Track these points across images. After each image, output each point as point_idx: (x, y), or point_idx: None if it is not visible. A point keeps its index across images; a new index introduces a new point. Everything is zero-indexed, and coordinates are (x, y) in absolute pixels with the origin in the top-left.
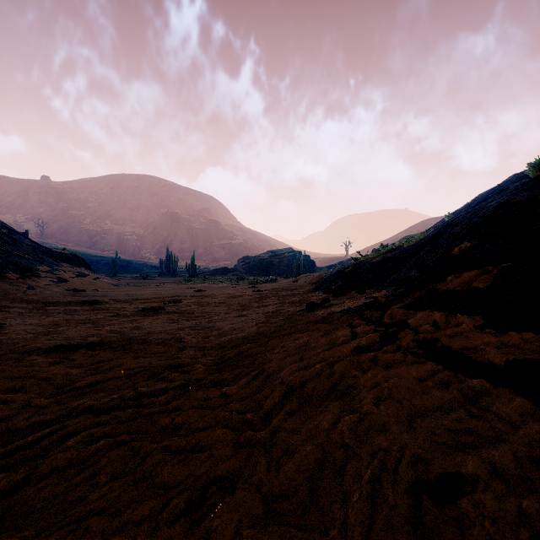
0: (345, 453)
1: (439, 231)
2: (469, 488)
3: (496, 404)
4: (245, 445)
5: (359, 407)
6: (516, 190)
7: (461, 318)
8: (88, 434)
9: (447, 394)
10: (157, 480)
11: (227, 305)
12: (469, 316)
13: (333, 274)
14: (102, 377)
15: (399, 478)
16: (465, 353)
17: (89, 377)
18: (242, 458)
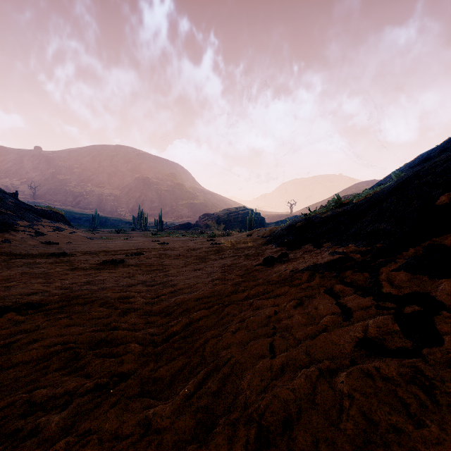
0: None
1: (402, 183)
2: None
3: None
4: None
5: None
6: None
7: None
8: None
9: None
10: None
11: (185, 258)
12: None
13: (285, 228)
14: (4, 362)
15: None
16: None
17: None
18: None
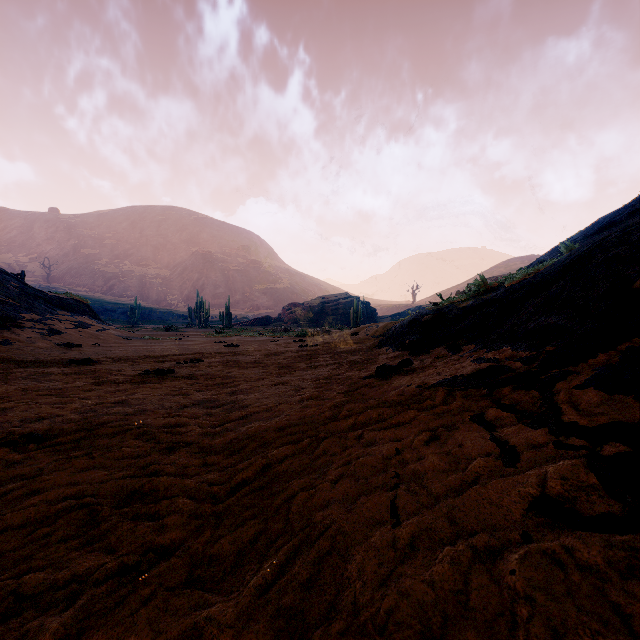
0: None
1: (578, 257)
2: None
3: None
4: None
5: None
6: None
7: None
8: None
9: None
10: None
11: (263, 367)
12: None
13: (406, 324)
14: None
15: None
16: None
17: None
18: None
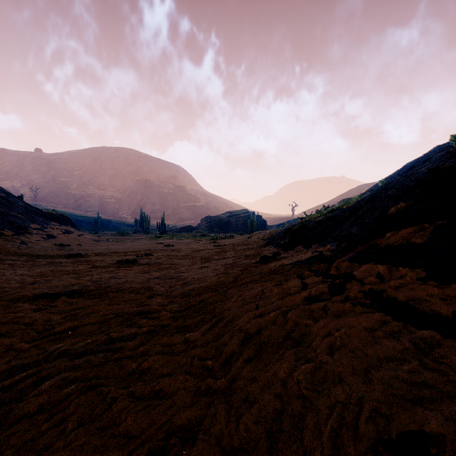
0: (303, 404)
1: (375, 194)
2: (435, 449)
3: (450, 356)
4: (205, 392)
5: (314, 356)
6: (444, 157)
7: (404, 271)
8: (61, 379)
9: (399, 345)
10: (121, 428)
11: (191, 258)
12: (411, 269)
13: (282, 231)
14: (79, 323)
15: (360, 435)
16: (411, 304)
17: (67, 323)
18: (203, 406)
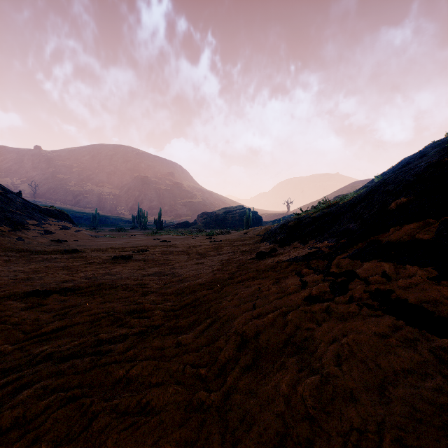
0: (310, 428)
1: (373, 189)
2: None
3: None
4: (197, 408)
5: (319, 366)
6: (444, 151)
7: (412, 269)
8: (41, 387)
9: (417, 355)
10: None
11: (187, 254)
12: (420, 267)
13: (278, 227)
14: (68, 322)
15: None
16: (425, 306)
17: (55, 322)
18: (194, 426)
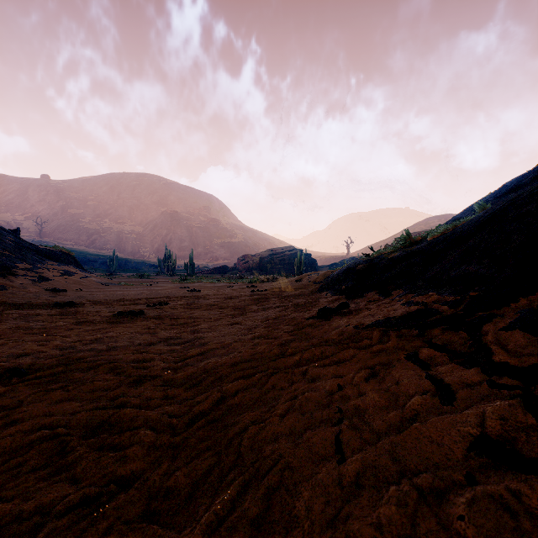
0: None
1: (493, 214)
2: None
3: None
4: None
5: None
6: None
7: None
8: None
9: None
10: None
11: (220, 309)
12: None
13: (342, 272)
14: None
15: None
16: None
17: None
18: None
